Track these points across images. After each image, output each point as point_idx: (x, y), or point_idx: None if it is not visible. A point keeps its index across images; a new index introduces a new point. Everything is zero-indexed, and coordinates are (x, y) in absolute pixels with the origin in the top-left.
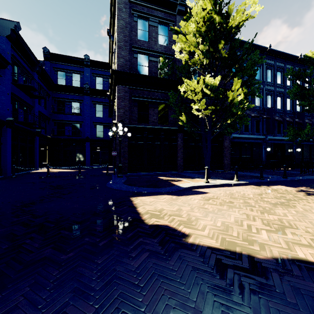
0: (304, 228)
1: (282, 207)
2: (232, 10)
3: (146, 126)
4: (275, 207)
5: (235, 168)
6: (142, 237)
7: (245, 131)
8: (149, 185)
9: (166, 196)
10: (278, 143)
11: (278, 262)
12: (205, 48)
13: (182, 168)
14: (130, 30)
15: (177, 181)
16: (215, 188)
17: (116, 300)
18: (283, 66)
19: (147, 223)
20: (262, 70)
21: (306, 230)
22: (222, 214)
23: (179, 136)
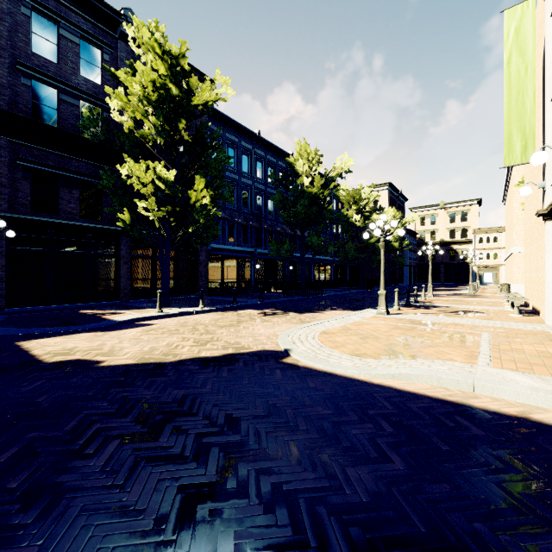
0: (226, 340)
1: (227, 328)
2: (195, 85)
3: (53, 220)
4: (220, 329)
5: (200, 291)
6: (38, 372)
7: (230, 241)
8: (58, 323)
9: (86, 334)
10: (271, 259)
11: (180, 361)
12: (157, 124)
13: (130, 295)
14: (13, 27)
15: (113, 314)
16: (170, 318)
17: (5, 407)
18: (275, 162)
19: (48, 362)
20: (251, 161)
21: (227, 341)
22: (157, 341)
23: (124, 242)
